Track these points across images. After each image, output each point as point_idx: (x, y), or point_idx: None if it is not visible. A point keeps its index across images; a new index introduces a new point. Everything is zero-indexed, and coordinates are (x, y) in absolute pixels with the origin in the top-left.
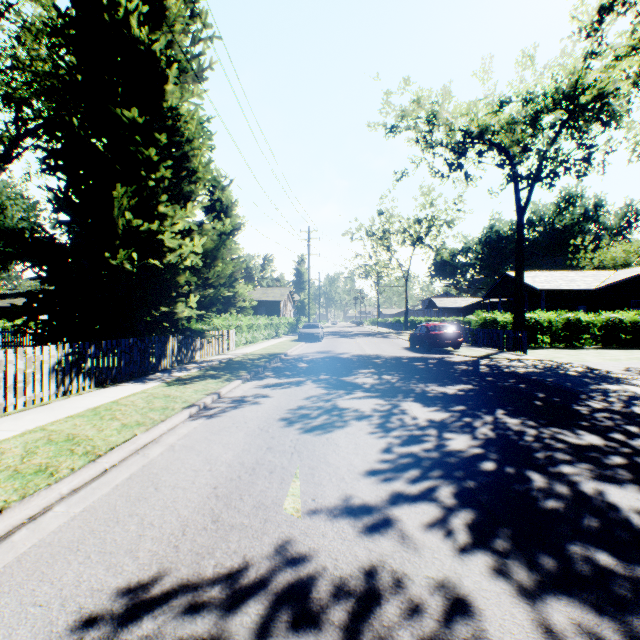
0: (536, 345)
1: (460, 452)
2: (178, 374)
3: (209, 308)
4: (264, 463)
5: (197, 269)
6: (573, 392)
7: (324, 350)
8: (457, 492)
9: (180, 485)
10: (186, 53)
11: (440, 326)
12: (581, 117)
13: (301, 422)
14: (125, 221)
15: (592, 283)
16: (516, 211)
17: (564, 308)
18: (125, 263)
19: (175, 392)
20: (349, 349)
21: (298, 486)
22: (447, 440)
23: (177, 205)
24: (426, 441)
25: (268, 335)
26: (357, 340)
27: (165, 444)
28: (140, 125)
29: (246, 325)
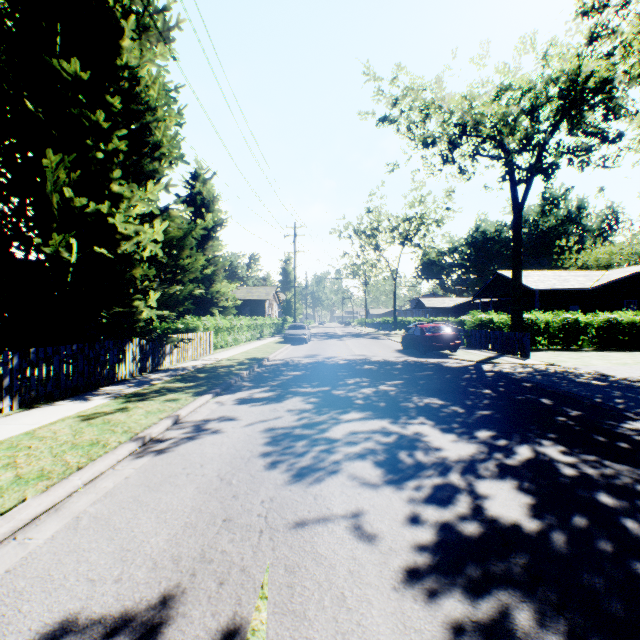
0: (532, 347)
1: (515, 524)
2: (135, 387)
3: (175, 307)
4: (213, 558)
5: (160, 261)
6: (608, 408)
7: (311, 353)
8: (547, 635)
9: (48, 628)
10: (147, 5)
11: (436, 327)
12: (585, 104)
13: (279, 464)
14: (59, 197)
15: (585, 283)
16: (513, 206)
17: (556, 308)
18: (62, 251)
19: (120, 415)
20: (338, 352)
21: (264, 625)
22: (487, 497)
23: (134, 184)
24: (458, 500)
25: (252, 336)
26: (346, 342)
27: (68, 514)
28: (85, 83)
29: (226, 326)
